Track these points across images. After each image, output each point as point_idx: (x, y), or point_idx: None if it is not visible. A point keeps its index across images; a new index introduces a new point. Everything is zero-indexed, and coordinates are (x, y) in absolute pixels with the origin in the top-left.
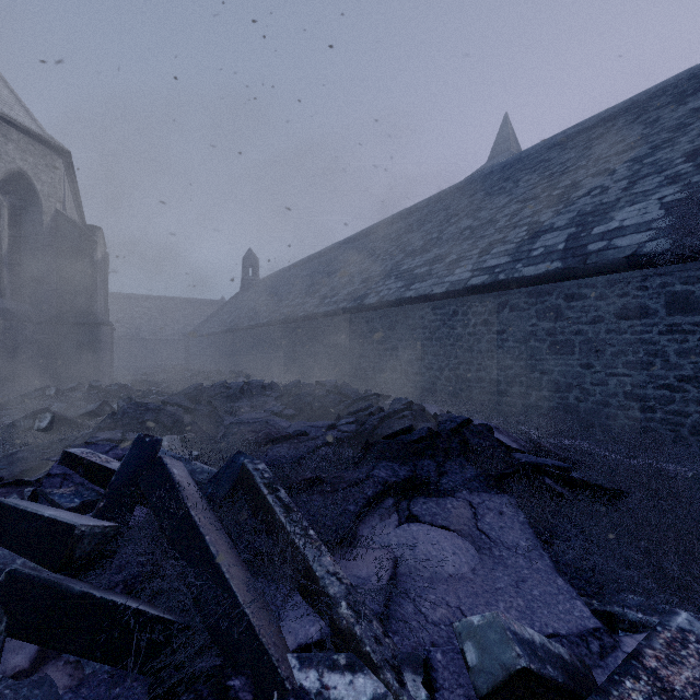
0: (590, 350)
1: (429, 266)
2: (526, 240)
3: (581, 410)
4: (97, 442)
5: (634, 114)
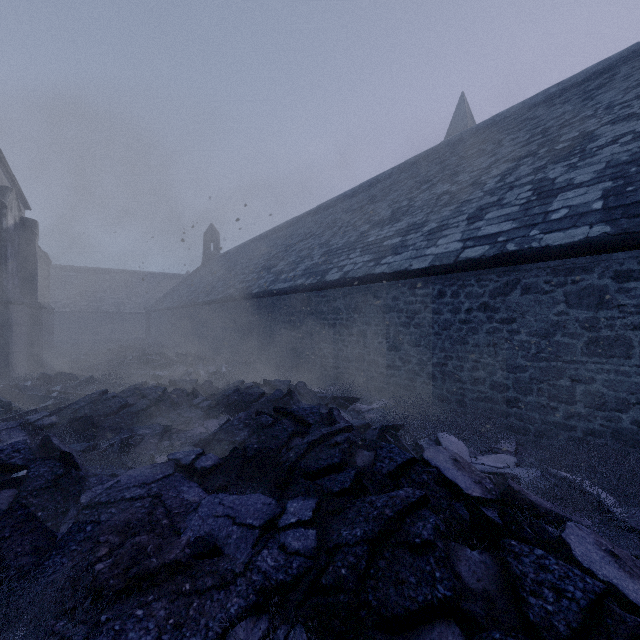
0: None
1: (402, 236)
2: (535, 200)
3: None
4: None
5: None
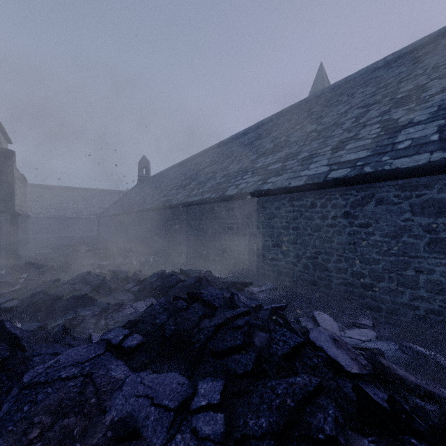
0: None
1: (282, 162)
2: (383, 135)
3: None
4: None
5: None
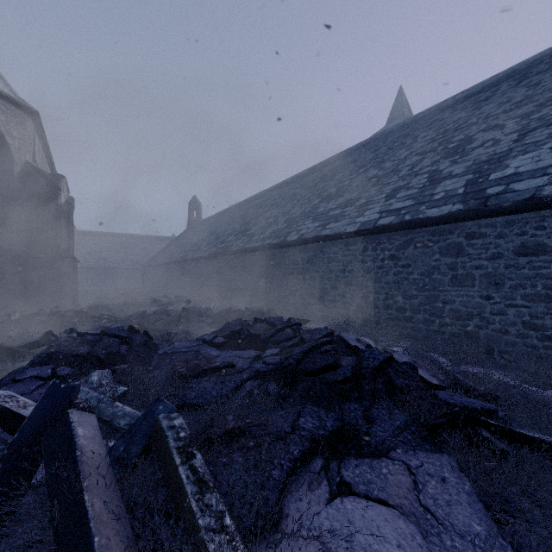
0: (489, 283)
1: (342, 208)
2: (428, 185)
3: (481, 337)
4: (25, 379)
5: (516, 79)
